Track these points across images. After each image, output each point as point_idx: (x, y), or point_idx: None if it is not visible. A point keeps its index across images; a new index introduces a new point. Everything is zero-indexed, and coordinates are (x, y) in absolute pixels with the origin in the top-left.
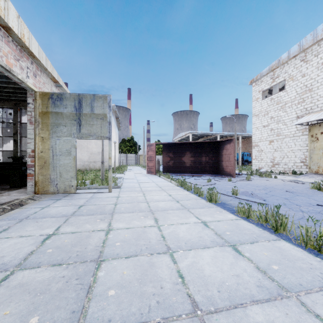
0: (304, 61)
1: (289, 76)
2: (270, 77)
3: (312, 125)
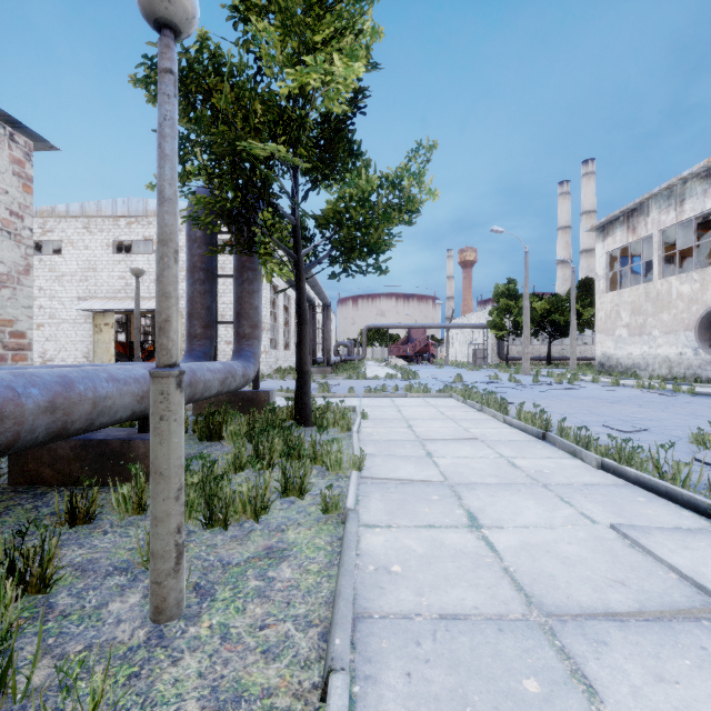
0: (87, 229)
1: (69, 239)
2: (39, 226)
3: (96, 312)
